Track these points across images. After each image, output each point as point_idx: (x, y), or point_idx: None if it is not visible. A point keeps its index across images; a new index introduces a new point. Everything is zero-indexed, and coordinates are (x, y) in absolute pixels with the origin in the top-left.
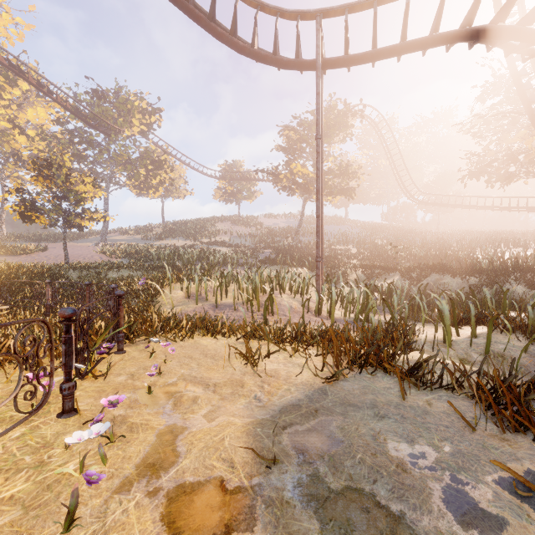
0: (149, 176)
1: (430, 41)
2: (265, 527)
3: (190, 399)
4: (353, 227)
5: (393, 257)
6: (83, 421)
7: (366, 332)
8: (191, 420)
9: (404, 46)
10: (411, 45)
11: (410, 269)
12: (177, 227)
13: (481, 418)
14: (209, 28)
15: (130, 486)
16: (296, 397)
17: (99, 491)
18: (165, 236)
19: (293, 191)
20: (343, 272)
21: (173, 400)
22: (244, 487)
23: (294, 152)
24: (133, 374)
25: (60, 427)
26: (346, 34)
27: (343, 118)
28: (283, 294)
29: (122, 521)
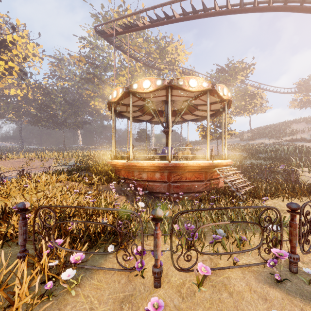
0: (246, 105)
1: None
2: None
3: None
4: None
5: None
6: None
7: None
8: None
9: None
10: None
11: None
12: (261, 131)
13: None
14: None
15: None
16: None
17: None
18: (254, 138)
19: None
20: None
21: None
22: None
23: None
24: None
25: None
26: None
27: None
28: None
29: None
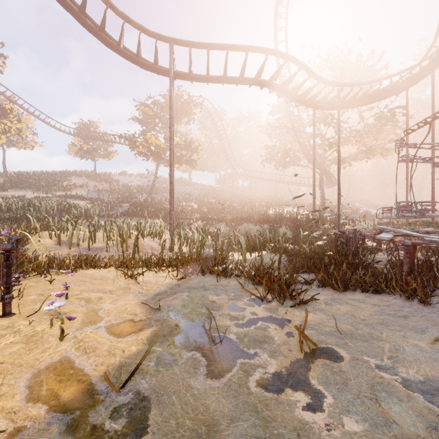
0: None
1: (240, 80)
2: (157, 326)
3: (97, 298)
4: (195, 188)
5: (222, 211)
6: (24, 317)
7: (201, 254)
8: (102, 306)
9: (225, 79)
10: (229, 79)
11: (232, 220)
12: (24, 178)
13: (248, 284)
14: (79, 19)
15: (83, 329)
16: (163, 289)
17: (65, 333)
18: (8, 187)
19: (148, 157)
20: (188, 223)
21: (85, 301)
22: (144, 320)
23: (149, 125)
24: (42, 294)
25: (9, 321)
26: (190, 60)
27: (188, 106)
28: (145, 238)
29: (87, 336)
